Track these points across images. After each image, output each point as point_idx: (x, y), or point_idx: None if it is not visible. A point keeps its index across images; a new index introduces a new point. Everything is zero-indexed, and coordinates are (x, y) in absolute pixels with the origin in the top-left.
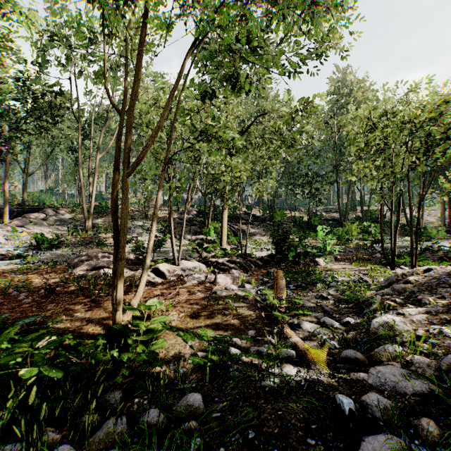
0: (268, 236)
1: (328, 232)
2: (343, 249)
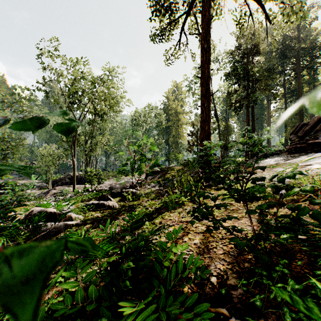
0: (1, 181)
1: (38, 176)
2: (42, 185)
